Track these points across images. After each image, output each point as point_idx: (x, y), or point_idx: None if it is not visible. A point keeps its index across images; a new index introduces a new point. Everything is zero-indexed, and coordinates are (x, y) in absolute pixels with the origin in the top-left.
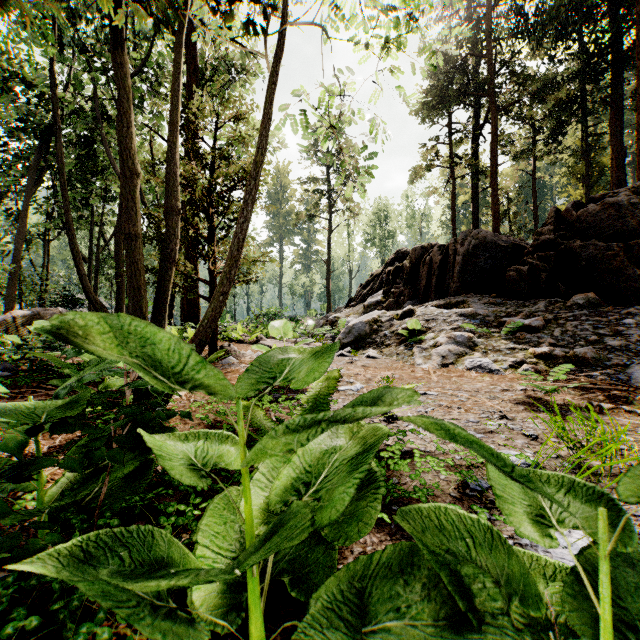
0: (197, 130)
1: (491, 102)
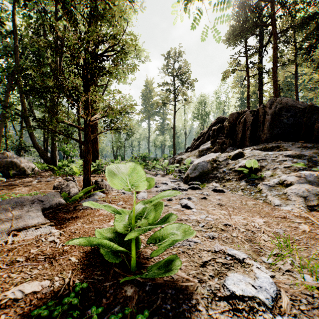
0: (74, 3)
1: (273, 29)
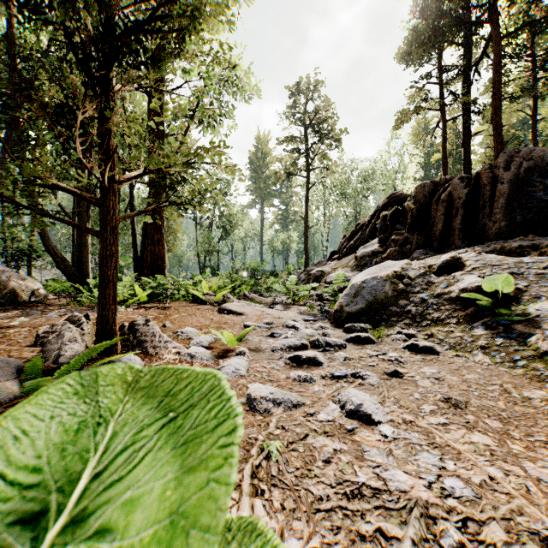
0: None
1: (493, 29)
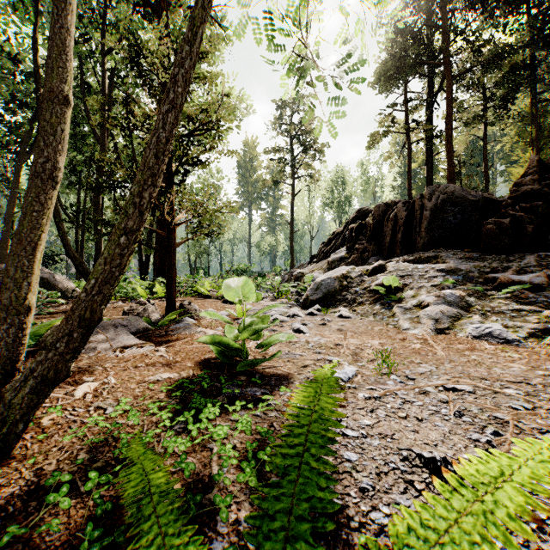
0: (153, 68)
1: (446, 69)
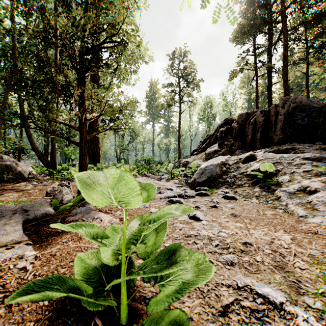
0: None
1: (283, 26)
